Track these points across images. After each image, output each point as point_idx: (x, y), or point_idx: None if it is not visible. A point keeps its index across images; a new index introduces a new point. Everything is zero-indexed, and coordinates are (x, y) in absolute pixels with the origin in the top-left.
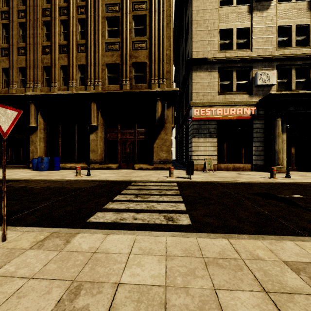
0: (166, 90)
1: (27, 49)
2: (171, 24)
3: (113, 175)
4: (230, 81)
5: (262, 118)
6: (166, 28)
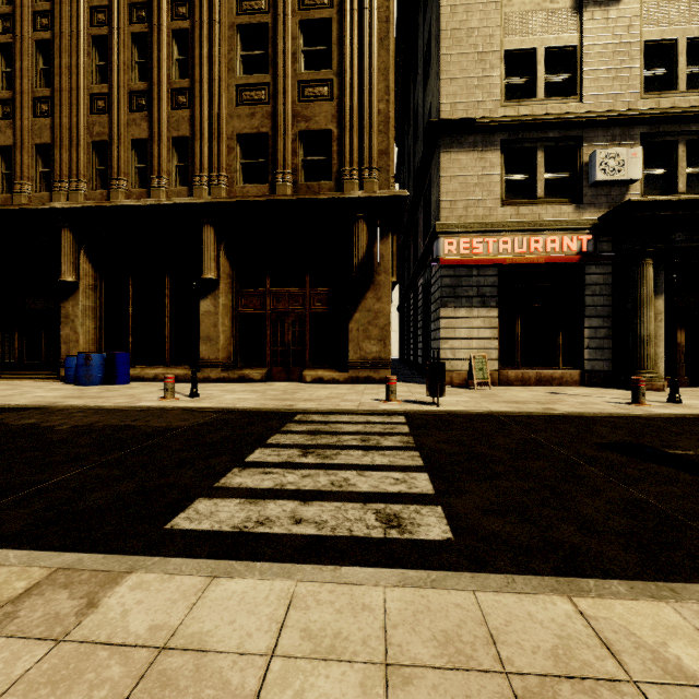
0: (379, 194)
1: (56, 103)
2: (391, 40)
3: (252, 396)
4: (529, 173)
5: (606, 261)
6: (378, 50)
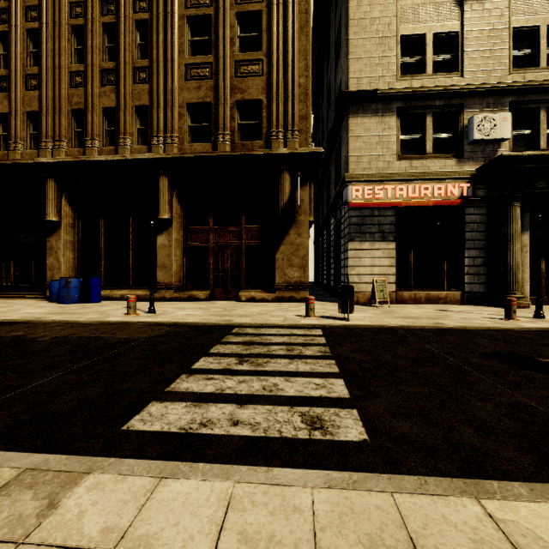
0: (300, 151)
1: (42, 79)
2: (309, 27)
3: (198, 313)
4: (420, 134)
5: (482, 204)
6: (299, 35)
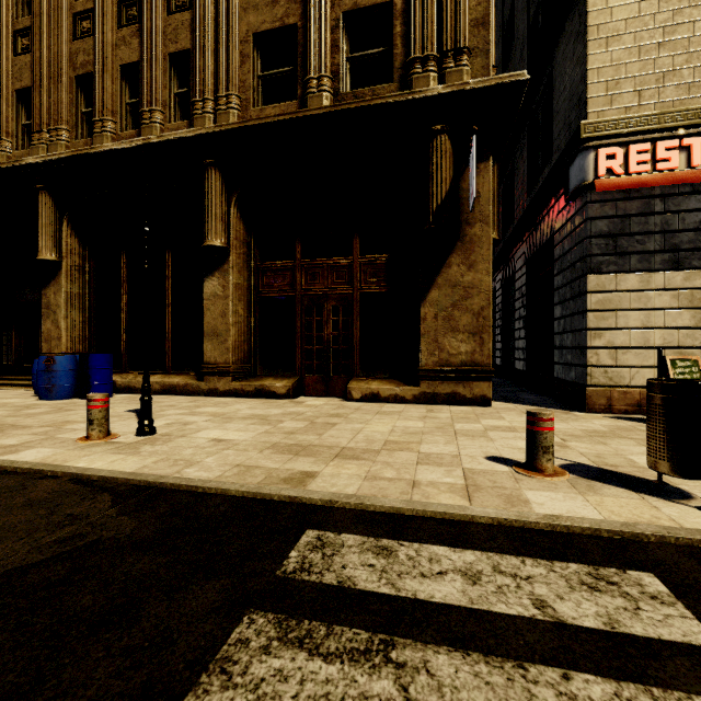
0: (475, 85)
1: (35, 31)
2: None
3: (246, 436)
4: None
5: None
6: None
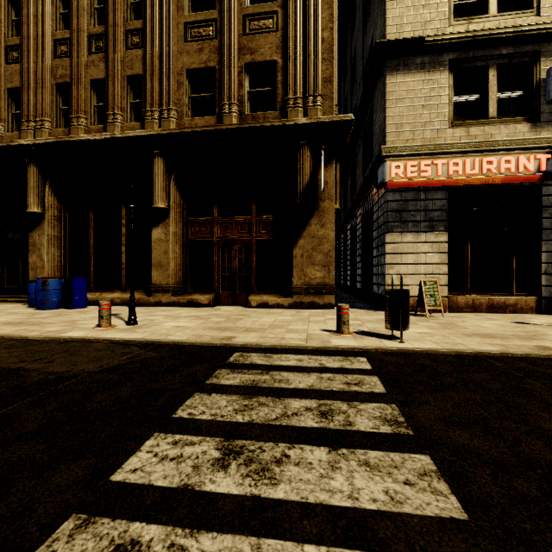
0: (324, 120)
1: (24, 49)
2: None
3: (192, 324)
4: (479, 93)
5: None
6: None
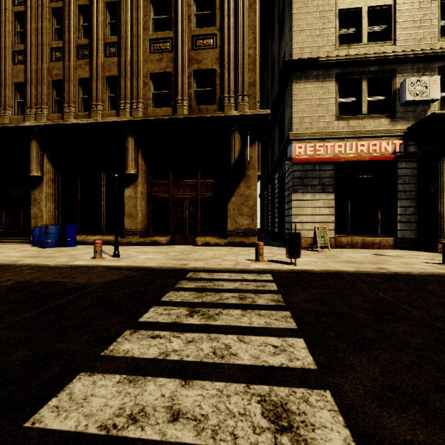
0: (249, 113)
1: (27, 54)
2: (257, 5)
3: (158, 257)
4: (356, 97)
5: (413, 159)
6: (248, 12)
